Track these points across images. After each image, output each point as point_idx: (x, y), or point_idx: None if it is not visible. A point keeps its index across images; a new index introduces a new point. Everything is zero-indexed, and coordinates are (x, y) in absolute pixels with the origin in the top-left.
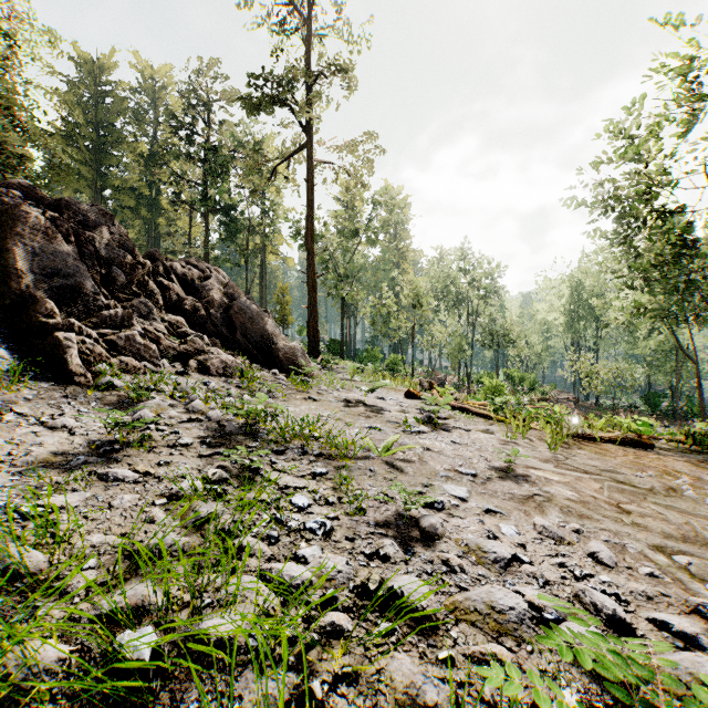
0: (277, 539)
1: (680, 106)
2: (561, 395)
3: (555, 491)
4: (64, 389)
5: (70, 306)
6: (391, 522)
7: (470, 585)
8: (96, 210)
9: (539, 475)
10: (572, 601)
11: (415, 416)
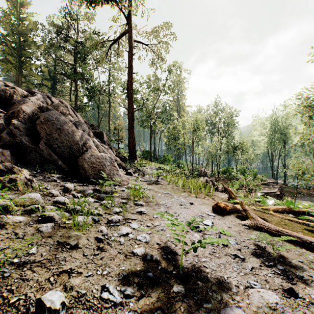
0: None
1: None
2: (268, 180)
3: None
4: None
5: None
6: None
7: None
8: None
9: None
10: None
11: None
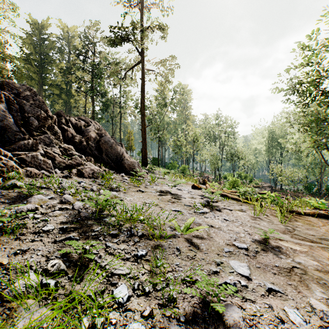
0: None
1: None
2: (264, 184)
3: (304, 262)
4: None
5: None
6: (198, 314)
7: None
8: (25, 88)
9: (286, 246)
10: None
11: (199, 200)
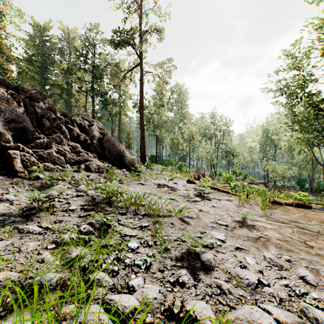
0: (117, 272)
1: (321, 41)
2: (258, 181)
3: (270, 234)
4: (12, 180)
5: (20, 138)
6: (184, 257)
7: (236, 304)
8: (36, 91)
9: (259, 224)
10: (300, 315)
11: (192, 192)
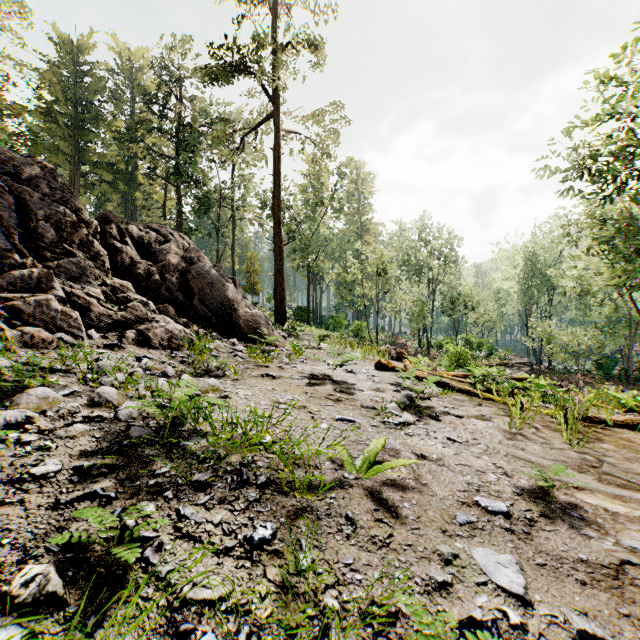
0: None
1: None
2: (517, 359)
3: None
4: None
5: None
6: None
7: None
8: (33, 162)
9: (592, 503)
10: None
11: (392, 396)
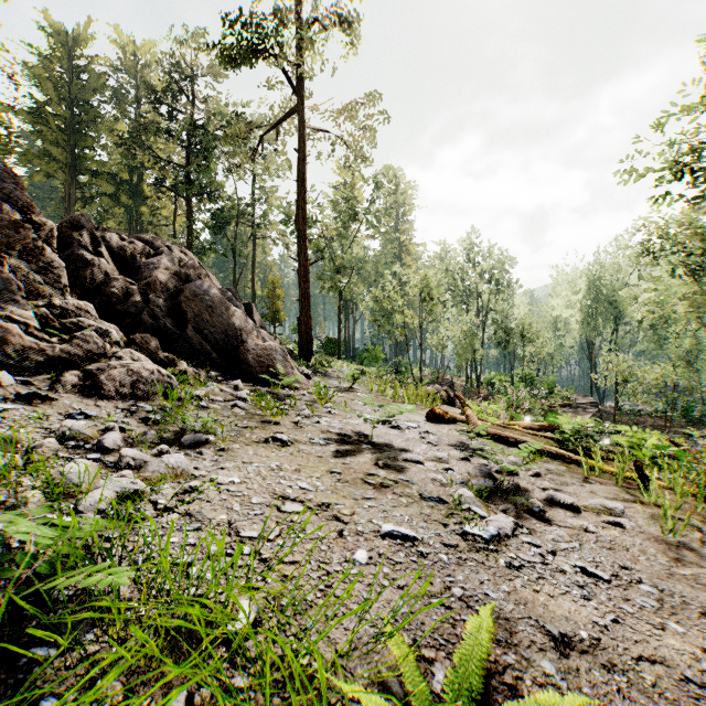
0: None
1: None
2: (580, 399)
3: None
4: None
5: None
6: None
7: None
8: None
9: None
10: None
11: (461, 469)
